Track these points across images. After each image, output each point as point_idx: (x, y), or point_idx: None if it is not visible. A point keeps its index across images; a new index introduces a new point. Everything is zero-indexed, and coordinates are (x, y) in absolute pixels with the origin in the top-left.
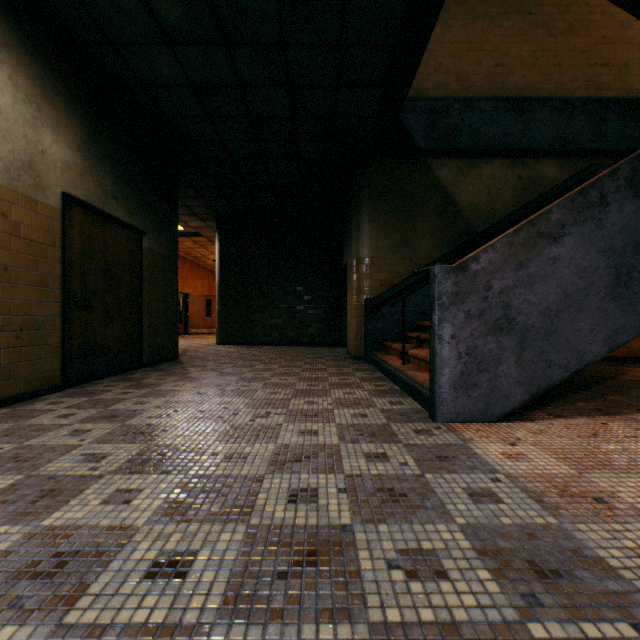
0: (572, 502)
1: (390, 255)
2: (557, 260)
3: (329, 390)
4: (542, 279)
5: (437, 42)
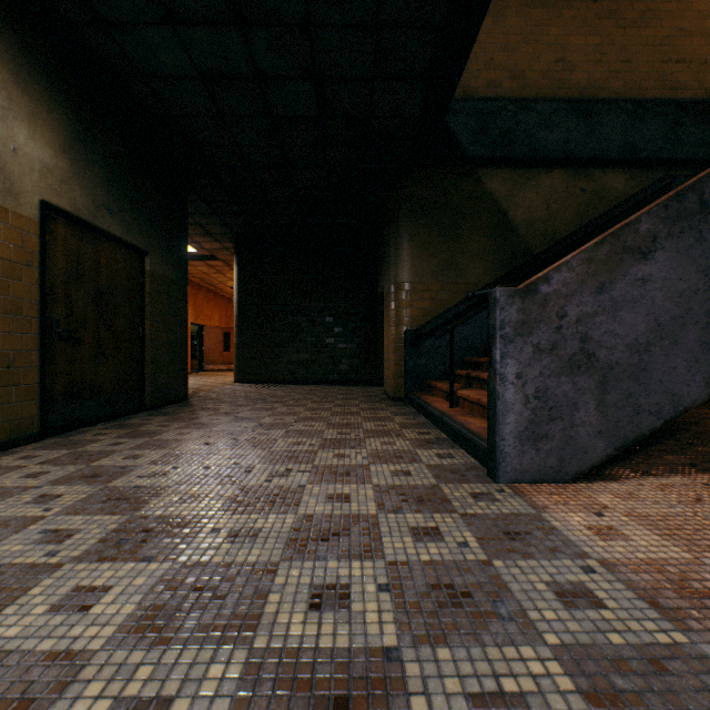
0: (699, 606)
1: (434, 280)
2: (647, 281)
3: (364, 439)
4: (629, 304)
5: (488, 33)
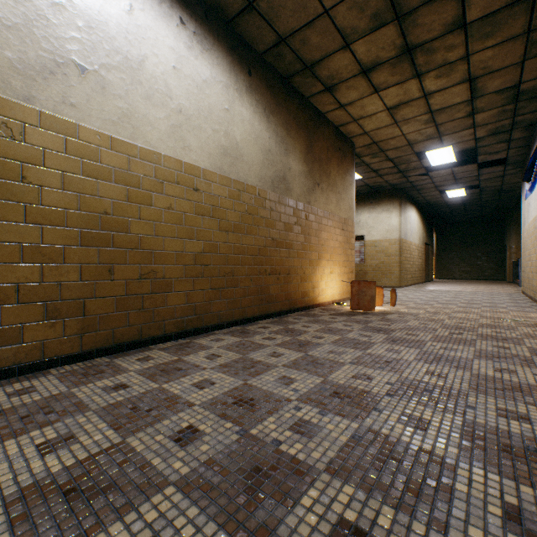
0: None
1: None
2: None
3: (494, 285)
4: None
5: None
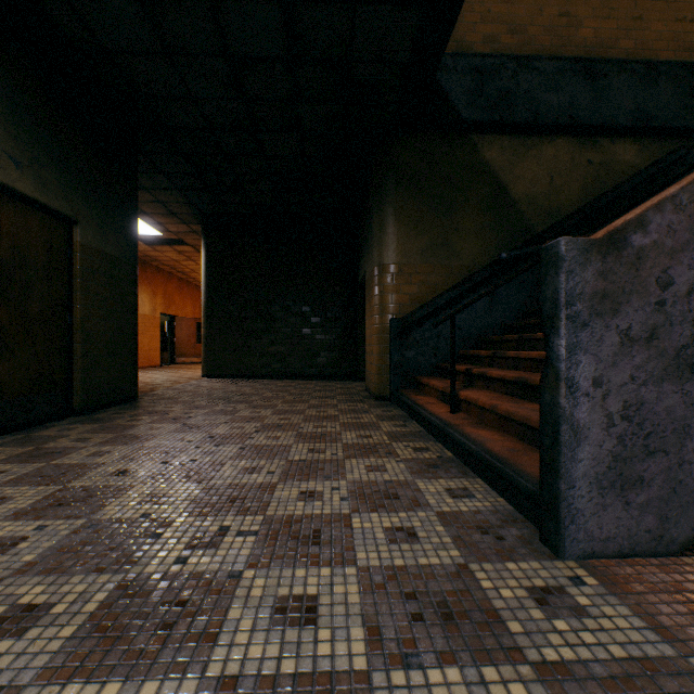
0: None
1: (423, 261)
2: None
3: (343, 461)
4: None
5: None
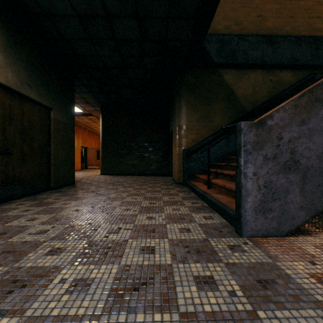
0: None
1: (197, 124)
2: None
3: (163, 207)
4: (318, 132)
5: (224, 2)
